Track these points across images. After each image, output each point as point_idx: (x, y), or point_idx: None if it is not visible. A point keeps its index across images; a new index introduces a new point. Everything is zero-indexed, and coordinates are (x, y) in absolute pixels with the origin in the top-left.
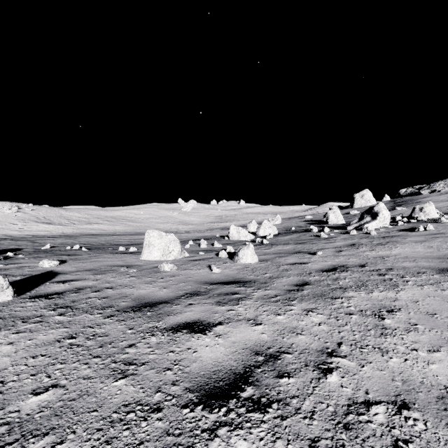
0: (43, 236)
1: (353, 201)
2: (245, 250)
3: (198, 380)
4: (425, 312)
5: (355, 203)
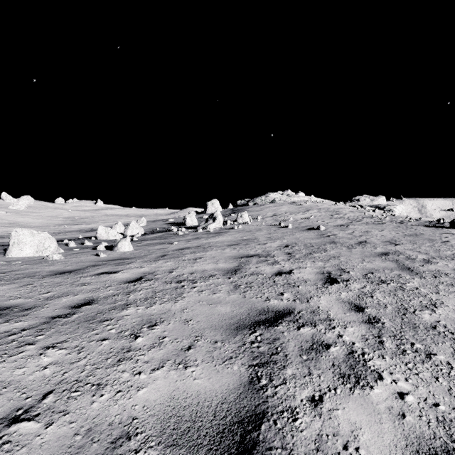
0: None
1: (207, 208)
2: (123, 242)
3: (122, 281)
4: (212, 257)
5: (208, 209)
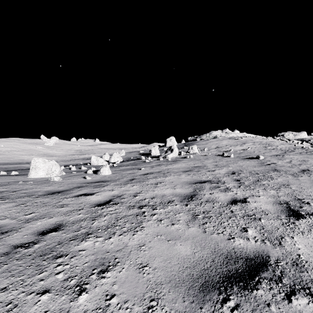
0: None
1: (166, 143)
2: (104, 168)
3: (94, 203)
4: (170, 182)
5: (167, 144)
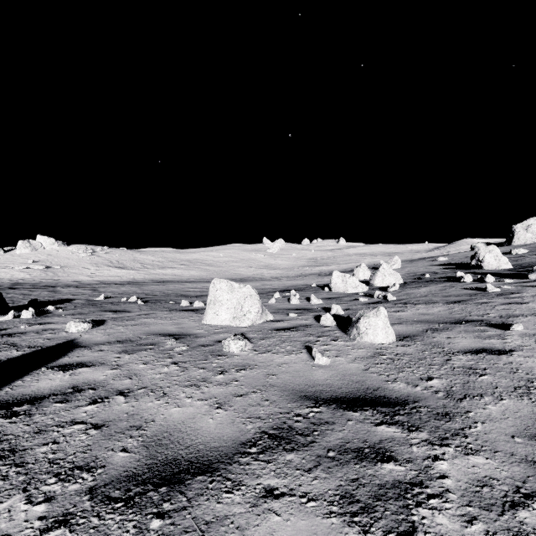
0: (110, 283)
1: (512, 236)
2: (371, 319)
3: None
4: None
5: (515, 238)
